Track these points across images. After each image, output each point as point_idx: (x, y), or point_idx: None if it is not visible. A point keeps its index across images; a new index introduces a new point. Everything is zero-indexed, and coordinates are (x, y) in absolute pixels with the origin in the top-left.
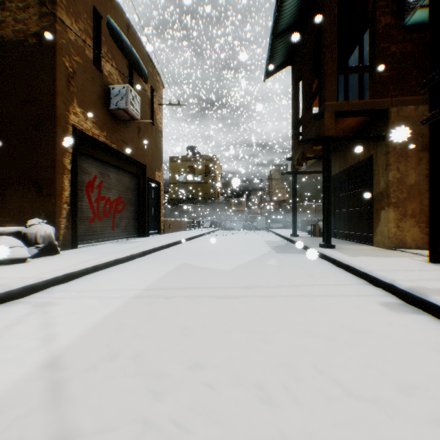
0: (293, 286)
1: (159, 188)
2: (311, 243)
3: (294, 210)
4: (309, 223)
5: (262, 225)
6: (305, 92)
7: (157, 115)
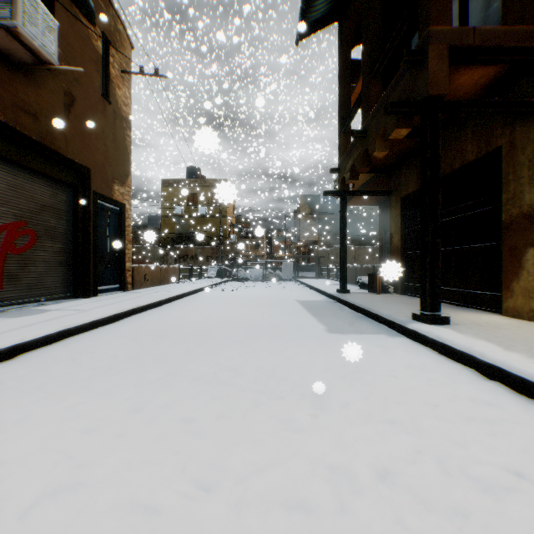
0: None
1: (122, 213)
2: (384, 307)
3: (343, 251)
4: (356, 271)
5: (289, 273)
6: (370, 46)
7: (117, 89)
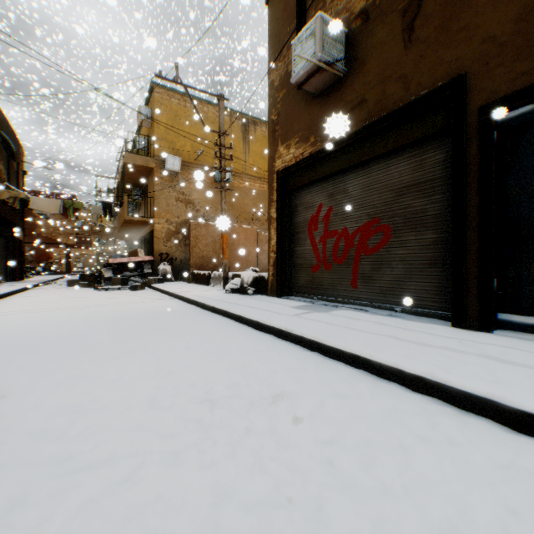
0: (26, 312)
1: None
2: None
3: None
4: None
5: None
6: None
7: None
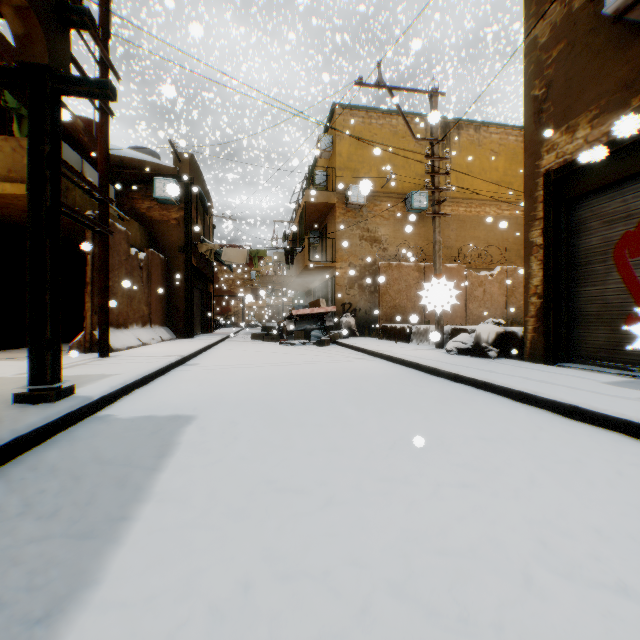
0: (236, 367)
1: None
2: None
3: None
4: None
5: None
6: None
7: None
